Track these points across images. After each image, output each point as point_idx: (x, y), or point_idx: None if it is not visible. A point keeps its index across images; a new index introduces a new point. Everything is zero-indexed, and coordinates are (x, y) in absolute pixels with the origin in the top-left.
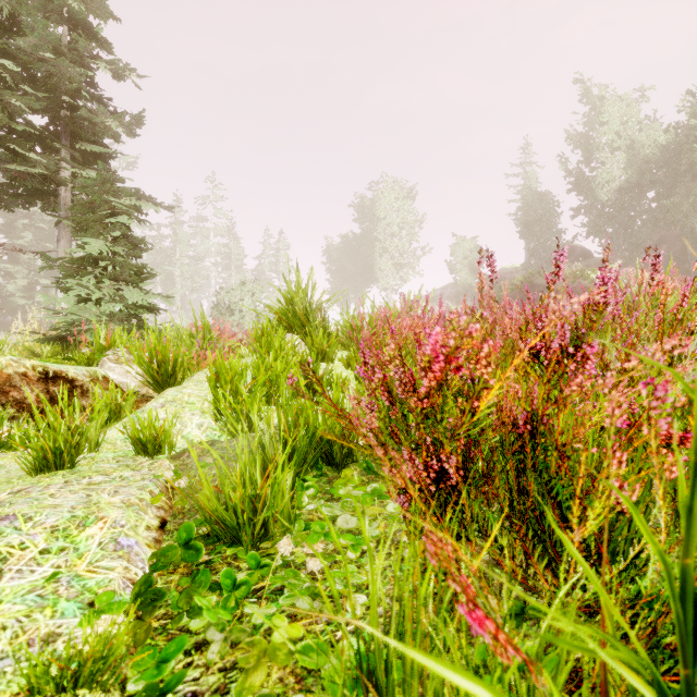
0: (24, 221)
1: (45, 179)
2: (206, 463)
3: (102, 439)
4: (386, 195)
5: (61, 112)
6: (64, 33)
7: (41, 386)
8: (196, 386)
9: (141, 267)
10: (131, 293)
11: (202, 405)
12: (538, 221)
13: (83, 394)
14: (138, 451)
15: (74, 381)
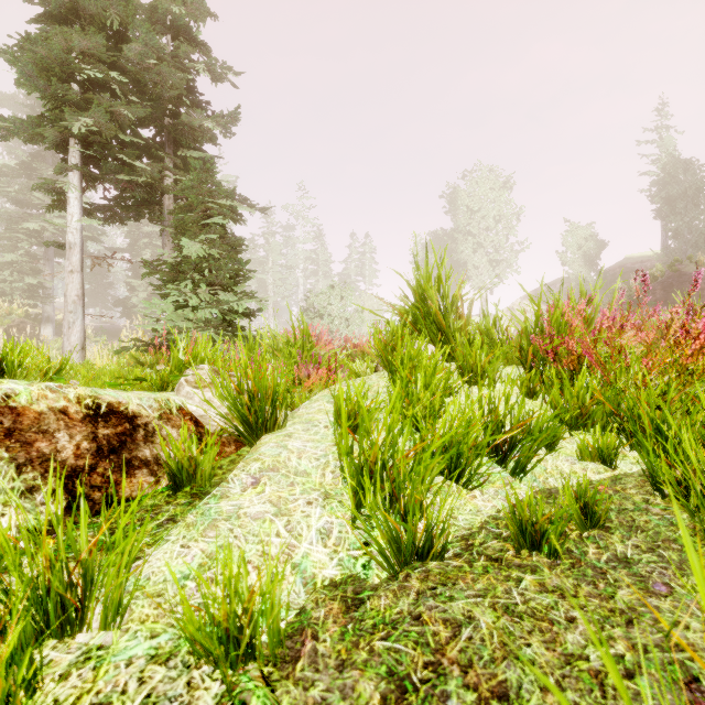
0: (145, 240)
1: (151, 189)
2: None
3: (130, 596)
4: (480, 185)
5: (165, 122)
6: (168, 42)
7: (86, 428)
8: (307, 431)
9: (235, 269)
10: (226, 298)
11: (321, 478)
12: (681, 196)
13: (146, 439)
14: (199, 656)
15: (136, 418)
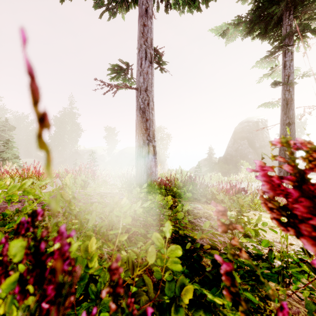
0: None
1: None
2: None
3: None
4: None
5: None
6: None
7: None
8: None
9: None
10: None
11: None
12: None
13: None
14: None
15: None
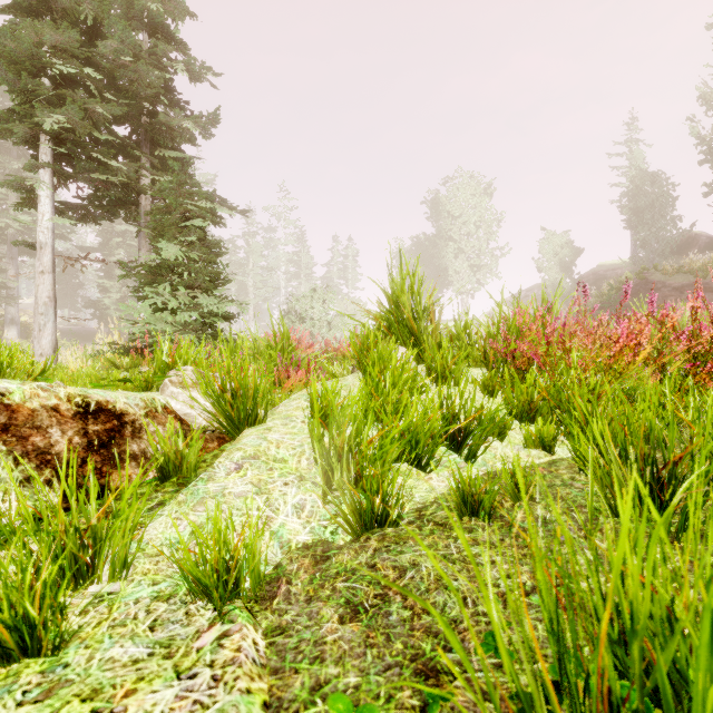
0: (118, 239)
1: (127, 188)
2: (349, 706)
3: (134, 553)
4: (461, 191)
5: (142, 120)
6: (144, 39)
7: (77, 424)
8: (285, 426)
9: (215, 272)
10: (206, 301)
11: (297, 464)
12: (649, 207)
13: (134, 434)
14: (195, 592)
15: (123, 416)
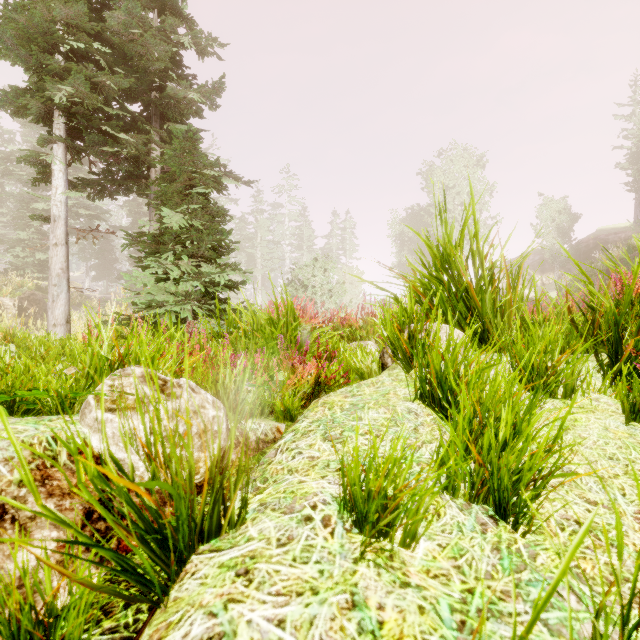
0: (145, 219)
1: (137, 162)
2: None
3: None
4: (454, 163)
5: (152, 96)
6: (154, 17)
7: None
8: (286, 547)
9: (218, 240)
10: (208, 270)
11: None
12: None
13: None
14: None
15: None
